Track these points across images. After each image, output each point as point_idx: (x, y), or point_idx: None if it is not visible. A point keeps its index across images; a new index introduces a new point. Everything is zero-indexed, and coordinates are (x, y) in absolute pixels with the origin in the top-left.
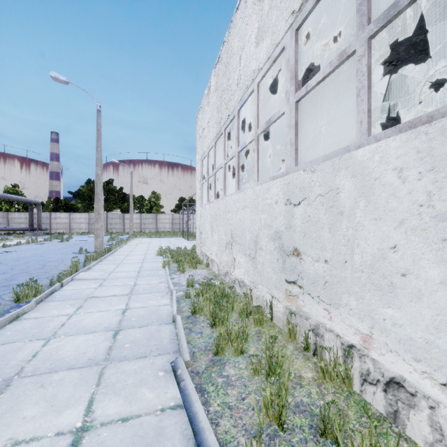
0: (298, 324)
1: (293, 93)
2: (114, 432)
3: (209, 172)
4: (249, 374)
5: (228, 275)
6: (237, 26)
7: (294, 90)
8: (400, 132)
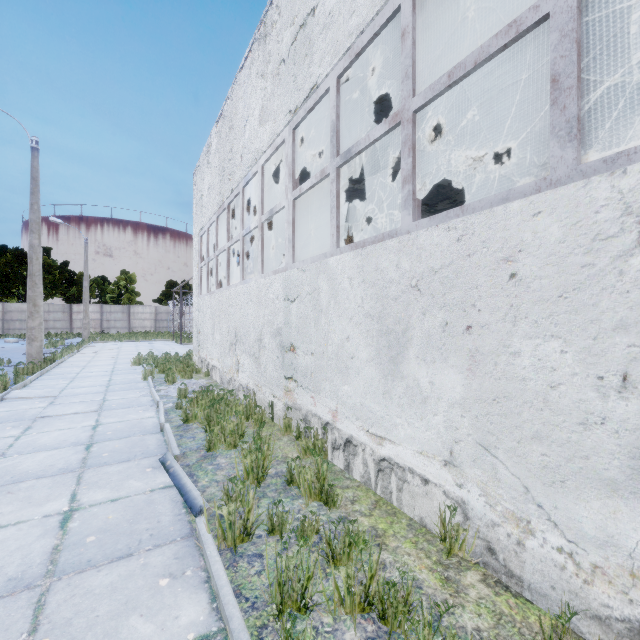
0: (294, 417)
1: (291, 190)
2: (105, 508)
3: (209, 253)
4: (240, 461)
5: (231, 382)
6: (242, 89)
7: (291, 188)
8: (352, 250)
